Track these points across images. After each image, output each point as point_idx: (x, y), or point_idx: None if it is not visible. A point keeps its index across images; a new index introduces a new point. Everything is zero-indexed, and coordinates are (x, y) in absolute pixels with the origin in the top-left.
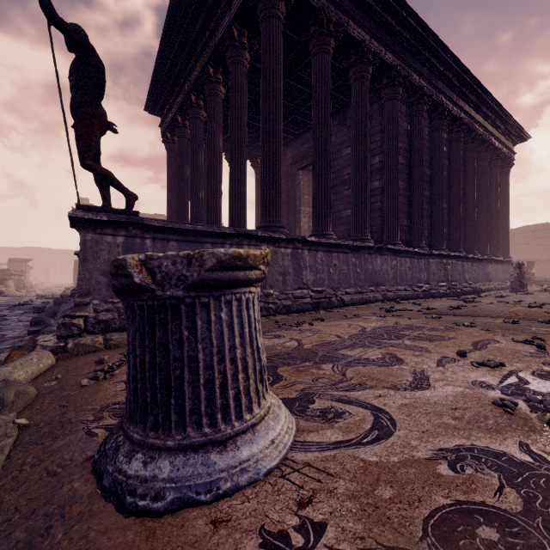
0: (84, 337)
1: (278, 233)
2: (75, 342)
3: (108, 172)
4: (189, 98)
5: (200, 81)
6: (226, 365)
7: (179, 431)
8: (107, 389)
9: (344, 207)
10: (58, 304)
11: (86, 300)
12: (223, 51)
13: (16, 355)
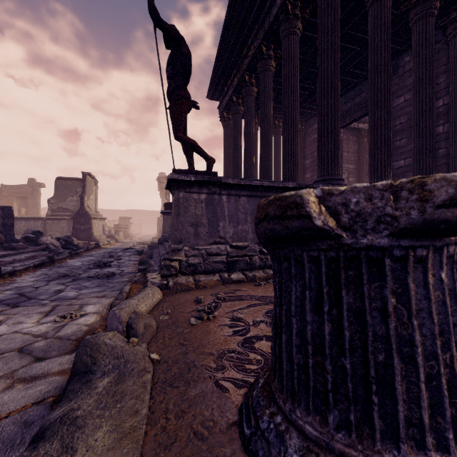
0: (179, 277)
1: (337, 185)
2: (174, 281)
3: (194, 141)
4: (243, 78)
5: (254, 61)
6: (453, 354)
7: (387, 446)
8: (216, 332)
9: (394, 158)
10: (151, 249)
11: (179, 246)
12: (277, 27)
13: (135, 288)
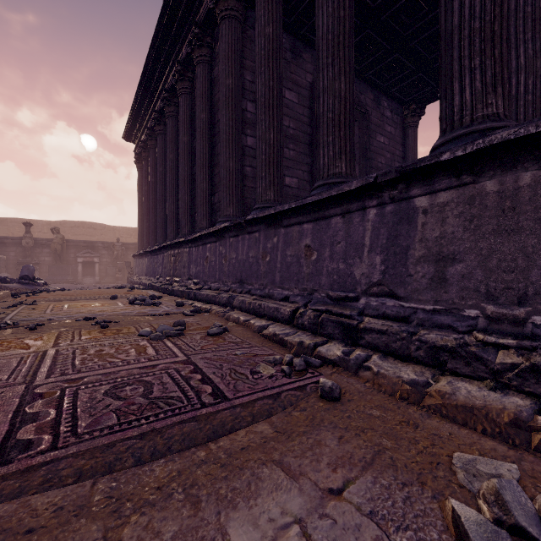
0: None
1: None
2: None
3: None
4: None
5: None
6: None
7: None
8: None
9: None
10: None
11: None
12: None
13: None
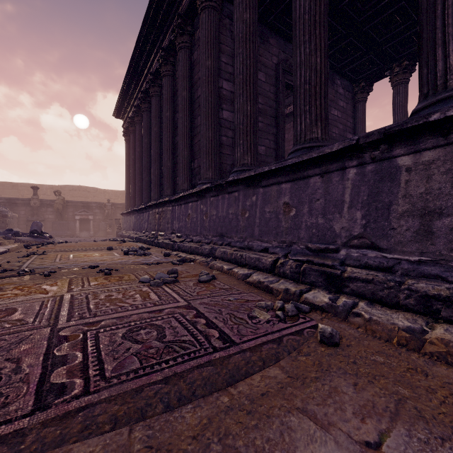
0: None
1: None
2: None
3: None
4: None
5: None
6: None
7: None
8: None
9: None
10: None
11: None
12: None
13: None
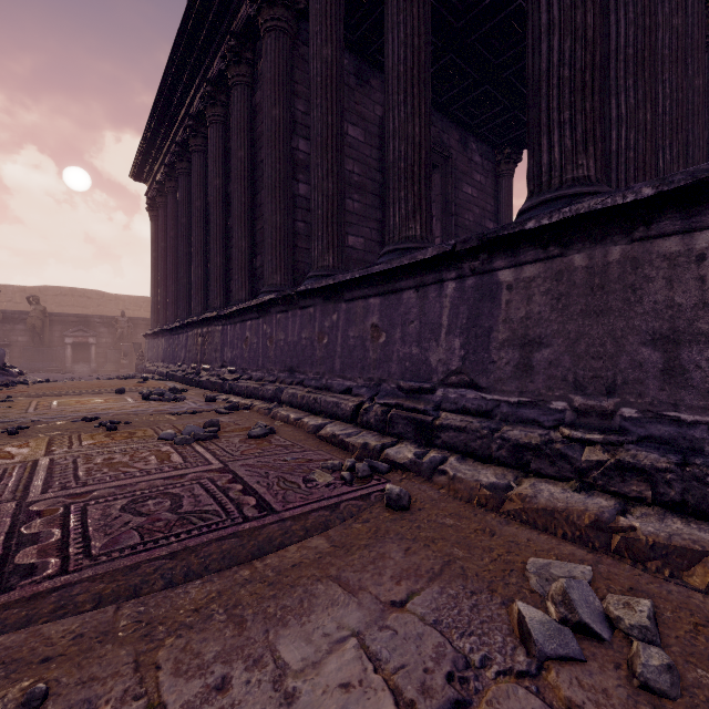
0: None
1: None
2: None
3: None
4: None
5: None
6: None
7: None
8: None
9: None
10: None
11: None
12: None
13: None
